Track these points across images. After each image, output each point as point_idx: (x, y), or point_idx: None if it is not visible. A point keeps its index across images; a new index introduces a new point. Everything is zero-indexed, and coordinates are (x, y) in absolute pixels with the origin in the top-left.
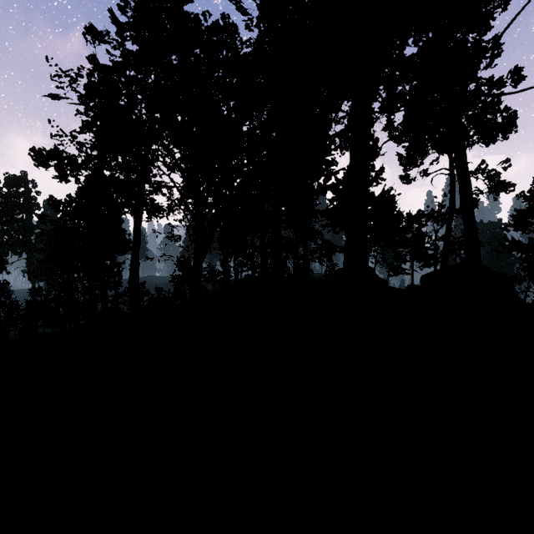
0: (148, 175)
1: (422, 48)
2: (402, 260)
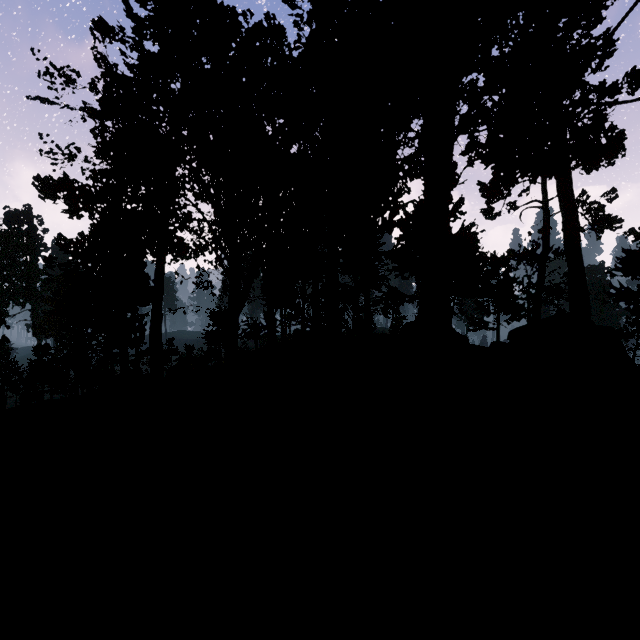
0: (170, 205)
1: (518, 42)
2: (485, 312)
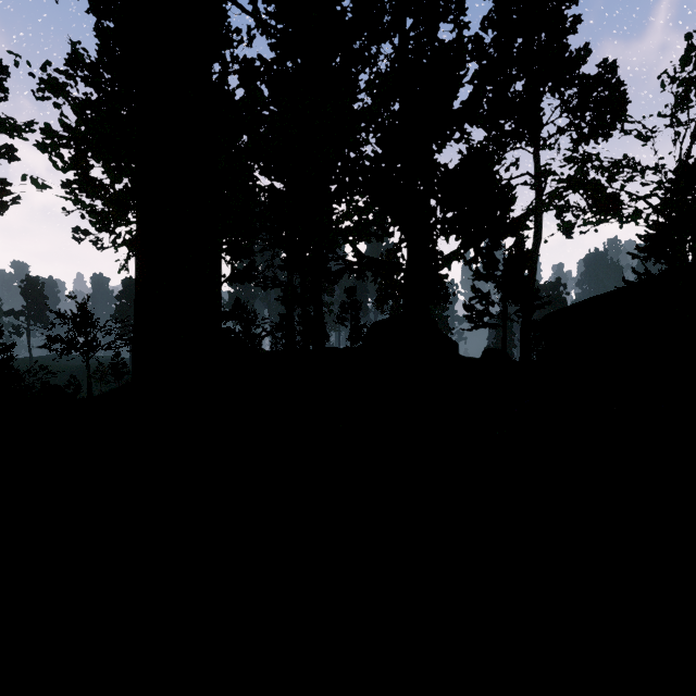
0: None
1: None
2: (487, 302)
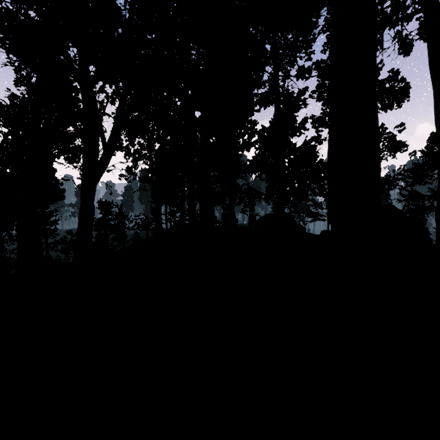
0: None
1: None
2: (319, 208)
